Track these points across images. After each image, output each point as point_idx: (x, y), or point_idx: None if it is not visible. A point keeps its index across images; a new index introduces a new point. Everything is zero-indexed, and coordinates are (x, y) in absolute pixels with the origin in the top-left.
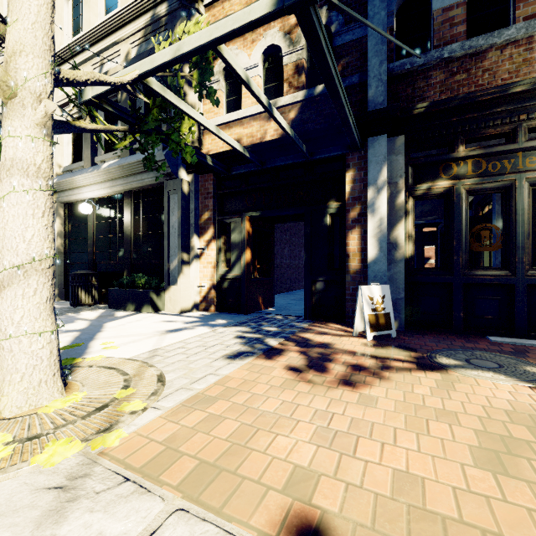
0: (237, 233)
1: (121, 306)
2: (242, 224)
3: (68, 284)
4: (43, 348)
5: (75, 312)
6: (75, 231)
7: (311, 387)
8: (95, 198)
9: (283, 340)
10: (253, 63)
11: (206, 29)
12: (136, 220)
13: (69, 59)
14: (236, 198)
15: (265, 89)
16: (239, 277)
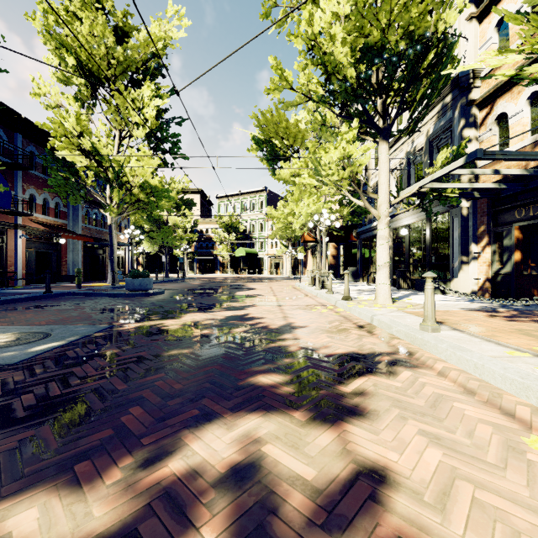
0: (508, 239)
1: (422, 290)
2: (511, 233)
3: (394, 277)
4: (387, 289)
5: (398, 291)
6: (398, 245)
7: (489, 318)
8: (409, 224)
9: (513, 311)
10: (518, 109)
11: (442, 170)
12: (433, 236)
13: (395, 144)
14: (507, 213)
15: (531, 124)
16: (509, 273)
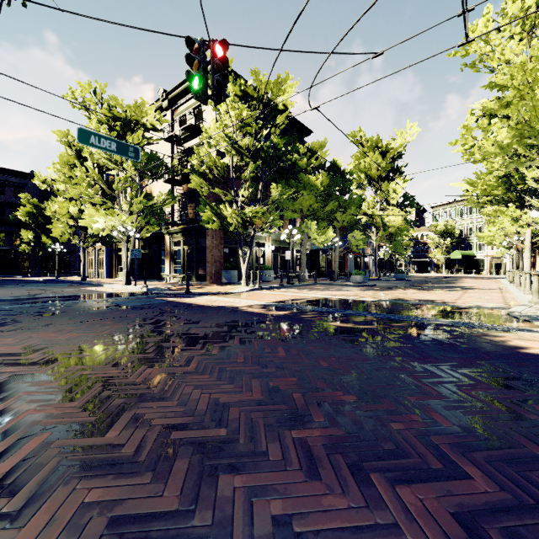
0: None
1: None
2: None
3: None
4: None
5: None
6: None
7: None
8: None
9: None
10: None
11: None
12: None
13: None
14: None
15: None
16: None
